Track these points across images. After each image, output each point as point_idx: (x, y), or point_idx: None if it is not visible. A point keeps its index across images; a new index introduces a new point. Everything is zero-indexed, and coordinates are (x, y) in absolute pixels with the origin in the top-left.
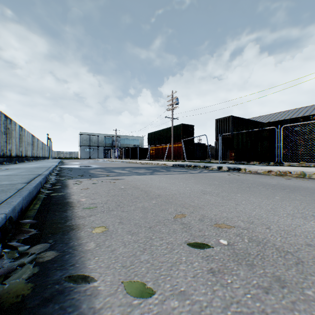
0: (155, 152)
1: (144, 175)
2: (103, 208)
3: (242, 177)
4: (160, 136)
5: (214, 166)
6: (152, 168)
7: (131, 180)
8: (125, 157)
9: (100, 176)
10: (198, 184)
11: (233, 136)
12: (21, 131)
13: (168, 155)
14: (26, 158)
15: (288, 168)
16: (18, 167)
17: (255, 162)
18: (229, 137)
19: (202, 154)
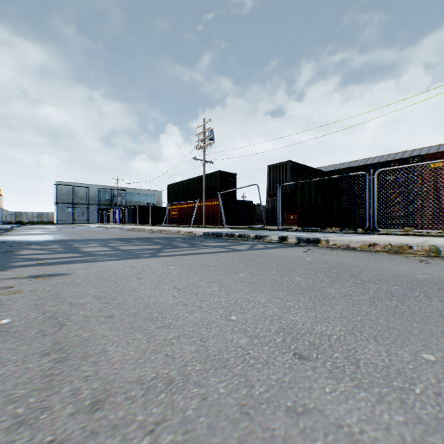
0: (179, 213)
1: (136, 259)
2: None
3: (339, 260)
4: (186, 189)
5: (273, 235)
6: (165, 239)
7: (82, 280)
8: (131, 222)
9: (16, 267)
10: (258, 288)
11: (292, 191)
12: None
13: (198, 219)
14: None
15: (394, 238)
16: None
17: (334, 229)
18: (286, 192)
19: (248, 217)
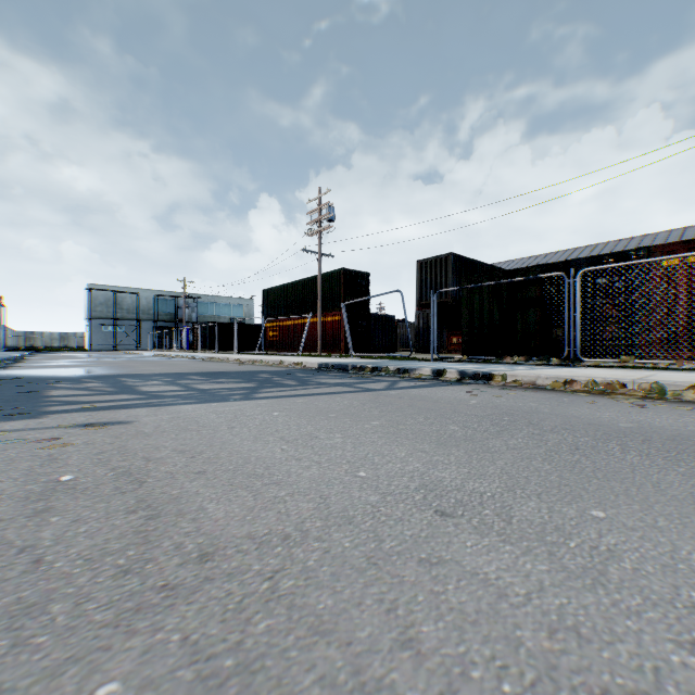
0: (281, 334)
1: (223, 402)
2: None
3: (516, 404)
4: (291, 297)
5: (424, 368)
6: (262, 374)
7: (152, 430)
8: (206, 347)
9: (52, 413)
10: (397, 440)
11: (456, 300)
12: None
13: (310, 342)
14: None
15: (603, 371)
16: None
17: (516, 358)
18: (447, 302)
19: (388, 340)
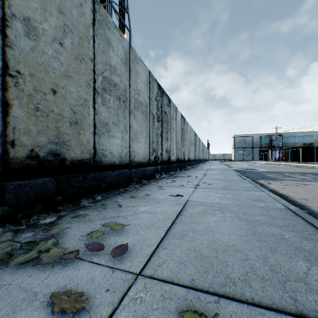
0: None
1: None
2: (314, 201)
3: None
4: None
5: None
6: None
7: None
8: (290, 160)
9: (282, 180)
10: None
11: None
12: (199, 141)
13: None
14: (200, 161)
15: None
16: (209, 168)
17: None
18: None
19: None
